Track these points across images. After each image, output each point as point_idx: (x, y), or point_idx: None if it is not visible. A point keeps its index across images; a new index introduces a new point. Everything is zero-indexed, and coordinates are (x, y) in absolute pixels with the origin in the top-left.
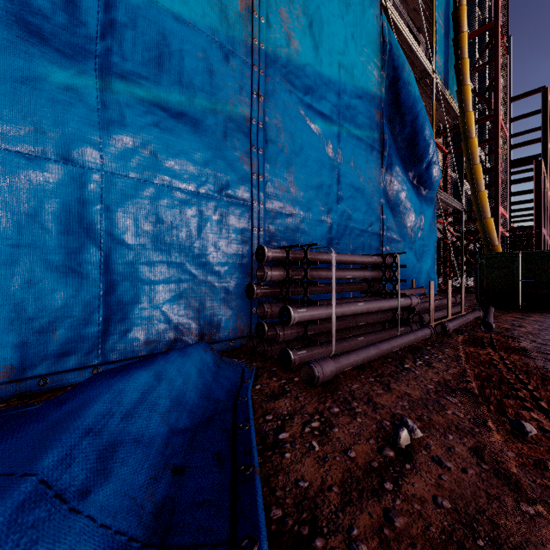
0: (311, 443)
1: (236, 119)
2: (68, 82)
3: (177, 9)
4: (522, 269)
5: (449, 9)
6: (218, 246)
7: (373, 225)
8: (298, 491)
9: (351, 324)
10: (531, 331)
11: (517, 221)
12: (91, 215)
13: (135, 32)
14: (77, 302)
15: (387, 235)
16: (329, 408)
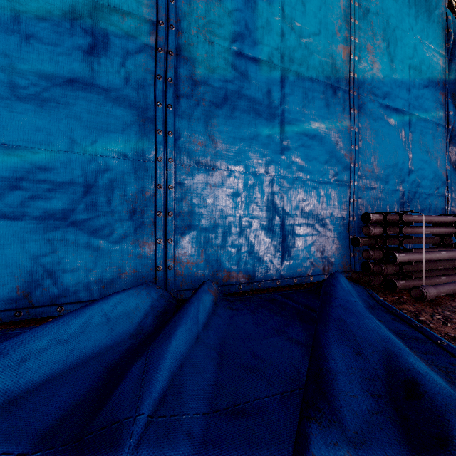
0: (444, 321)
1: (341, 130)
2: (268, 133)
3: (311, 74)
4: None
5: None
6: (332, 213)
7: (438, 189)
8: (450, 336)
9: (432, 267)
10: None
11: None
12: (276, 200)
13: (293, 96)
14: (271, 245)
15: (452, 196)
16: (442, 312)
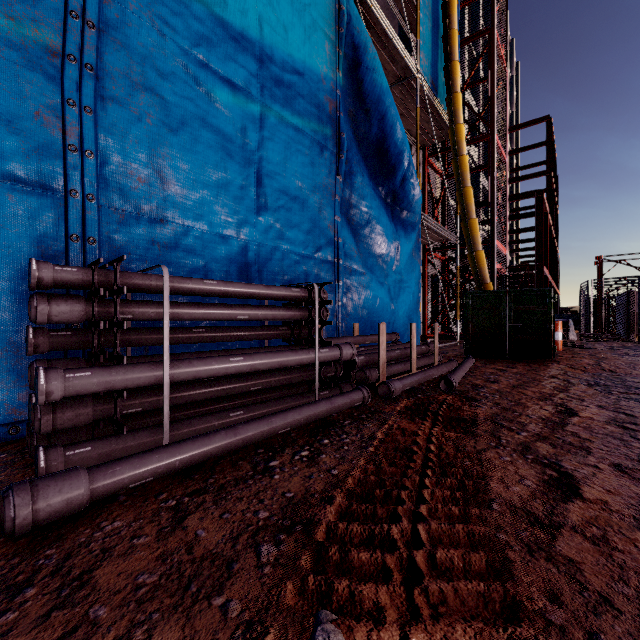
0: None
1: (23, 45)
2: None
3: None
4: (509, 310)
5: (438, 1)
6: None
7: (323, 250)
8: None
9: (233, 390)
10: (503, 388)
11: (525, 261)
12: None
13: None
14: None
15: (344, 264)
16: None
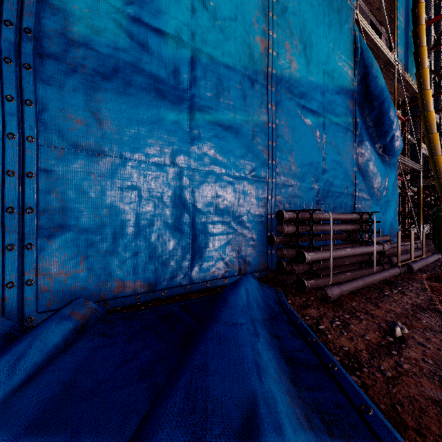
0: (341, 330)
1: (259, 124)
2: (175, 119)
3: (227, 61)
4: None
5: (408, 7)
6: (249, 210)
7: (348, 188)
8: (344, 351)
9: (340, 263)
10: None
11: None
12: (185, 195)
13: (205, 81)
14: (179, 247)
15: (358, 195)
16: (342, 315)
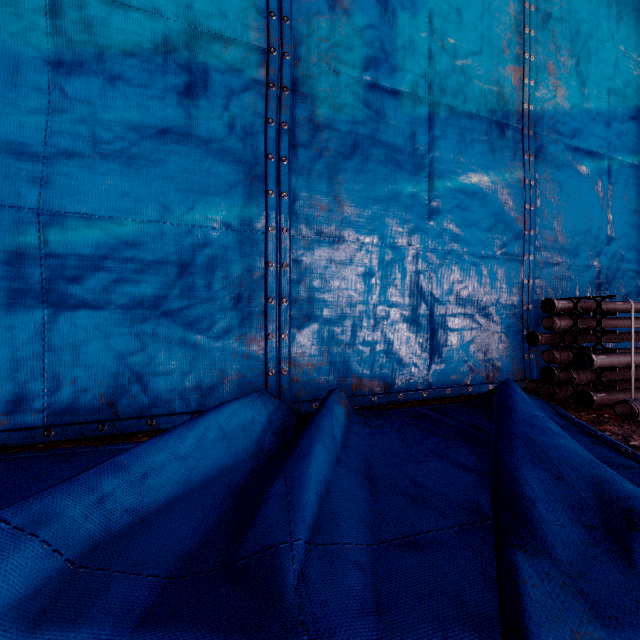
0: None
1: (511, 183)
2: (411, 191)
3: (470, 108)
4: None
5: None
6: (498, 298)
7: None
8: None
9: None
10: None
11: None
12: (422, 281)
13: (445, 139)
14: (415, 343)
15: None
16: None
